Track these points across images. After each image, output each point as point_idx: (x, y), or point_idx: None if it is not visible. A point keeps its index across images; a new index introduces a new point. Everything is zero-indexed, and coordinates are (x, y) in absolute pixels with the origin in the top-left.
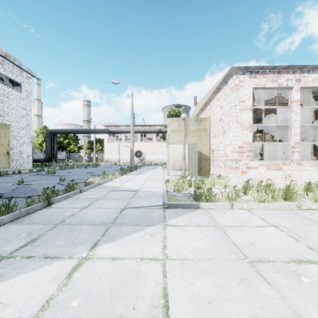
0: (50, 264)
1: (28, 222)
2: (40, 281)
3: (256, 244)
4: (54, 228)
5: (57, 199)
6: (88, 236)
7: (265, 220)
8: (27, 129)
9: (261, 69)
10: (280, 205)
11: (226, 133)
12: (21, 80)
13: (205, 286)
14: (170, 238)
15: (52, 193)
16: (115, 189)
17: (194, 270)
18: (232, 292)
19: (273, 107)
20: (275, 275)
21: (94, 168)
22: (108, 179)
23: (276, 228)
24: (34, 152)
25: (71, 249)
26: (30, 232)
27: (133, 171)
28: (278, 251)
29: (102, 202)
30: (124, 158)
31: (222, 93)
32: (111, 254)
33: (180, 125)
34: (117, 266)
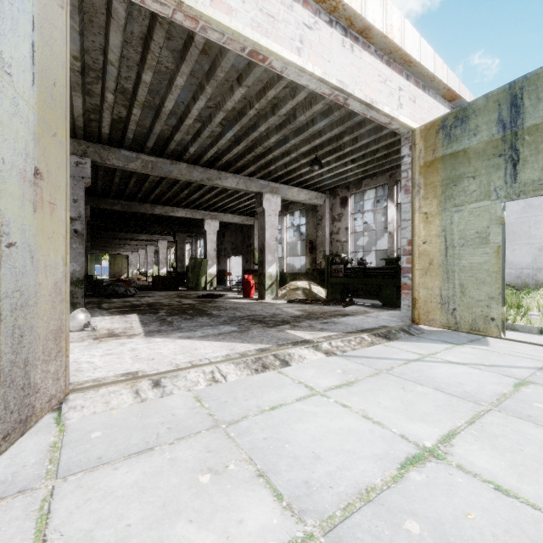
0: None
1: None
2: None
3: None
4: None
5: None
6: None
7: None
8: None
9: None
10: None
11: None
12: None
13: None
14: None
15: None
16: None
17: None
18: None
19: None
20: None
21: None
22: None
23: None
24: None
25: None
26: None
27: None
28: None
29: None
30: None
31: None
32: None
33: None
34: None
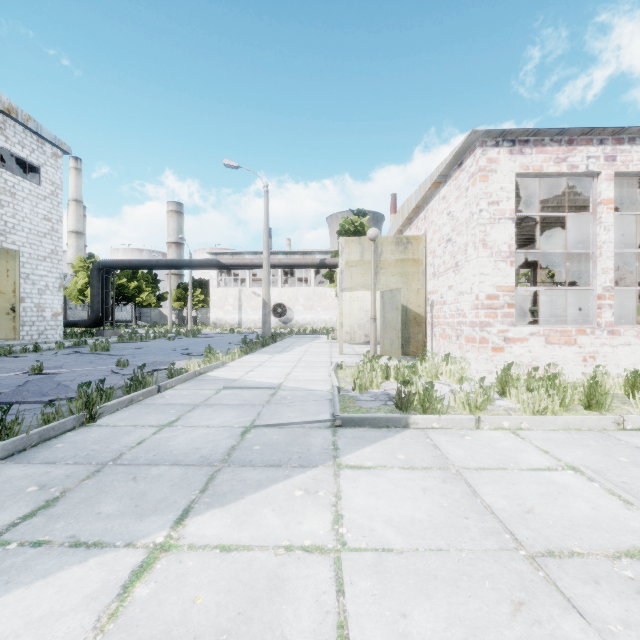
0: (83, 562)
1: (44, 459)
2: (57, 607)
3: (538, 511)
4: (99, 473)
5: (109, 407)
6: (170, 493)
7: (550, 455)
8: (52, 261)
9: (533, 136)
10: (581, 421)
11: (460, 268)
12: (40, 160)
13: (435, 623)
14: (349, 498)
15: (100, 394)
16: (230, 383)
17: (407, 578)
18: (500, 639)
19: (557, 214)
20: (591, 589)
21: (190, 339)
22: (216, 362)
23: (577, 473)
24: (68, 307)
25: (132, 524)
26: (46, 482)
27: (268, 345)
28: (589, 528)
29: (204, 413)
30: (250, 319)
31: (453, 185)
32: (220, 537)
33: (365, 253)
34: (233, 567)
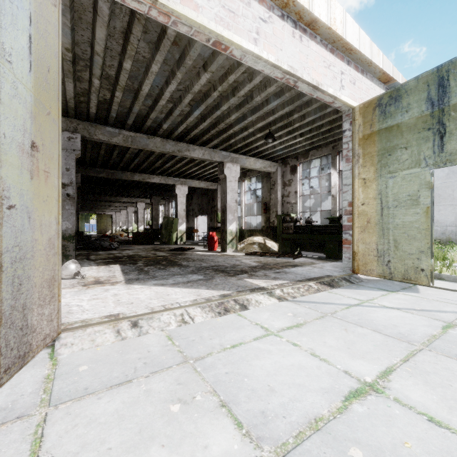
0: None
1: None
2: None
3: None
4: None
5: None
6: None
7: None
8: None
9: None
10: None
11: None
12: None
13: None
14: None
15: None
16: None
17: None
18: None
19: None
20: None
21: None
22: None
23: None
24: None
25: None
26: None
27: None
28: None
29: None
30: None
31: None
32: None
33: None
34: None
